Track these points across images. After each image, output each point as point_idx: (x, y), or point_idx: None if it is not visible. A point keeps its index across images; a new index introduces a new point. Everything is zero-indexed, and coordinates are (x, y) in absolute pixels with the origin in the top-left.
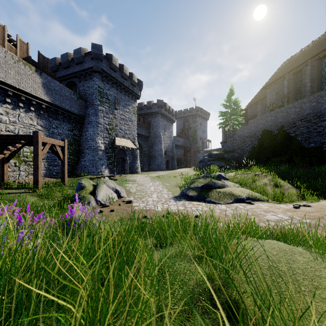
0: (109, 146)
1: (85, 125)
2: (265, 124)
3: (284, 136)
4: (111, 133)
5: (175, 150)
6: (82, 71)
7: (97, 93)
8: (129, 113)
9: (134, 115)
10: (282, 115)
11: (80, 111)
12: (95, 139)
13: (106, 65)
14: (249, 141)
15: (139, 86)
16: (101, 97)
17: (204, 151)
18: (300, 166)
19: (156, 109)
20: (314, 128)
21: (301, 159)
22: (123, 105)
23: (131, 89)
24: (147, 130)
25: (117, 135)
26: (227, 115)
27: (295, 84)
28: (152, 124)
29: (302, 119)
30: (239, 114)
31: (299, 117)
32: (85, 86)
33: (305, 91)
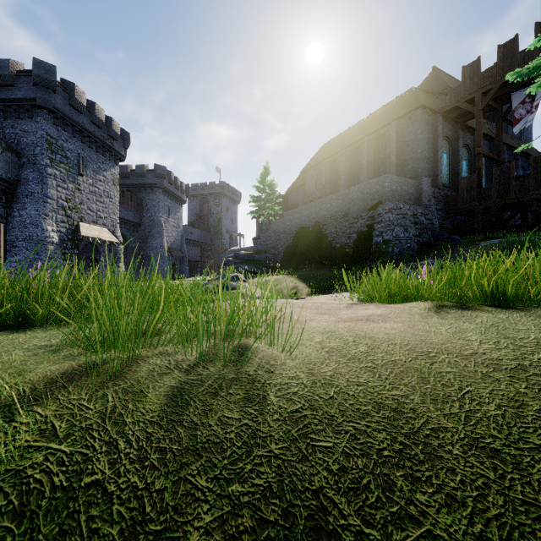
0: (68, 238)
1: (18, 197)
2: (300, 218)
3: (317, 234)
4: (72, 215)
5: (186, 248)
6: (12, 100)
7: (44, 146)
8: (105, 183)
9: (115, 187)
10: (315, 210)
11: (8, 173)
12: (41, 224)
13: (62, 99)
14: (285, 238)
15: (123, 141)
16: (52, 153)
17: (230, 250)
18: (325, 268)
19: (153, 180)
20: (340, 228)
21: (329, 261)
22: (93, 169)
23: (109, 144)
24: (137, 213)
25: (83, 219)
26: (260, 202)
27: (333, 174)
28: (146, 203)
29: (332, 217)
30: (275, 201)
31: (330, 215)
32: (18, 128)
33: (340, 184)
